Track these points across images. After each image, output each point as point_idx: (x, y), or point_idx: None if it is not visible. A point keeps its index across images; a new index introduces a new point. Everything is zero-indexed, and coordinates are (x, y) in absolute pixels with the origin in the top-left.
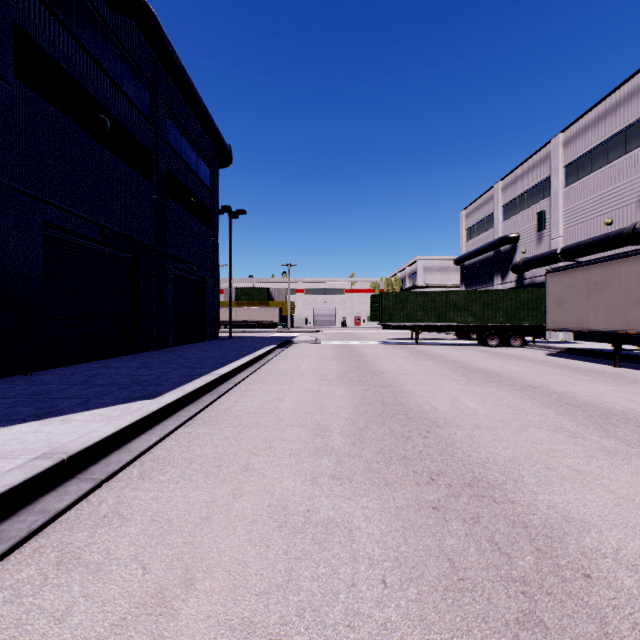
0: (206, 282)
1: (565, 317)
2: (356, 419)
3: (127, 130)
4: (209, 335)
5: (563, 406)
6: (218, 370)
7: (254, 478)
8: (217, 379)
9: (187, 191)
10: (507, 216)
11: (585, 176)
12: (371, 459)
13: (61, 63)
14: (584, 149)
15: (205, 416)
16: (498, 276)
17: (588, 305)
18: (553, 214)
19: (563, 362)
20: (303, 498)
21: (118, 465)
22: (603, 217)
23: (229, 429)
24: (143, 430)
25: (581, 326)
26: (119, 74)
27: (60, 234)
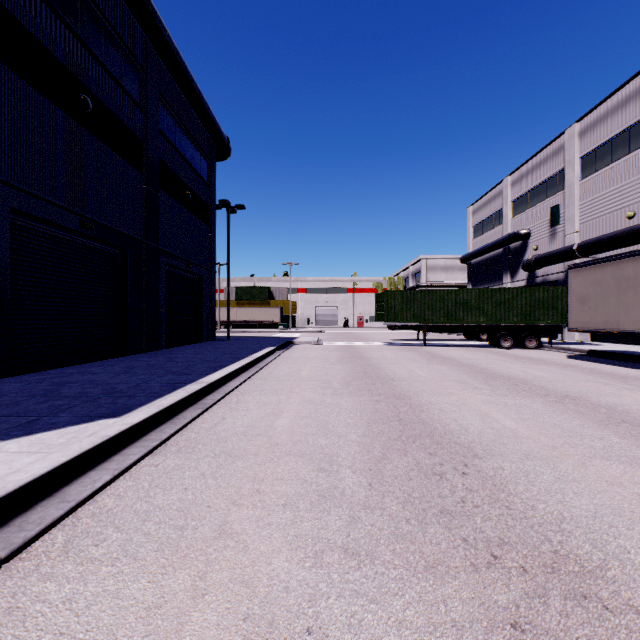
0: (202, 280)
1: (591, 317)
2: (370, 444)
3: (113, 113)
4: (206, 336)
5: (621, 425)
6: (207, 377)
7: (229, 553)
8: (204, 388)
9: (181, 183)
10: (517, 212)
11: (604, 167)
12: (397, 514)
13: (33, 32)
14: (602, 138)
15: (181, 439)
16: (507, 274)
17: (619, 303)
18: (568, 208)
19: (590, 366)
20: (301, 599)
21: (35, 529)
22: (624, 210)
23: (208, 460)
24: (94, 463)
25: (610, 326)
26: (103, 52)
27: (33, 224)
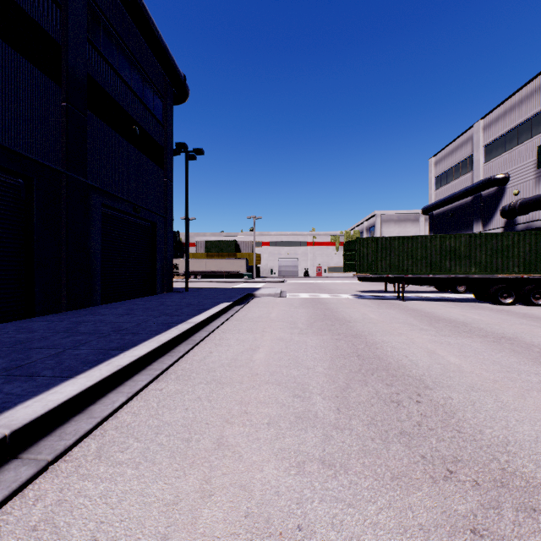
0: (156, 227)
1: None
2: None
3: None
4: (160, 287)
5: None
6: (44, 394)
7: None
8: None
9: (126, 115)
10: (490, 156)
11: None
12: None
13: None
14: None
15: None
16: (479, 223)
17: None
18: None
19: None
20: None
21: None
22: None
23: None
24: None
25: None
26: None
27: None
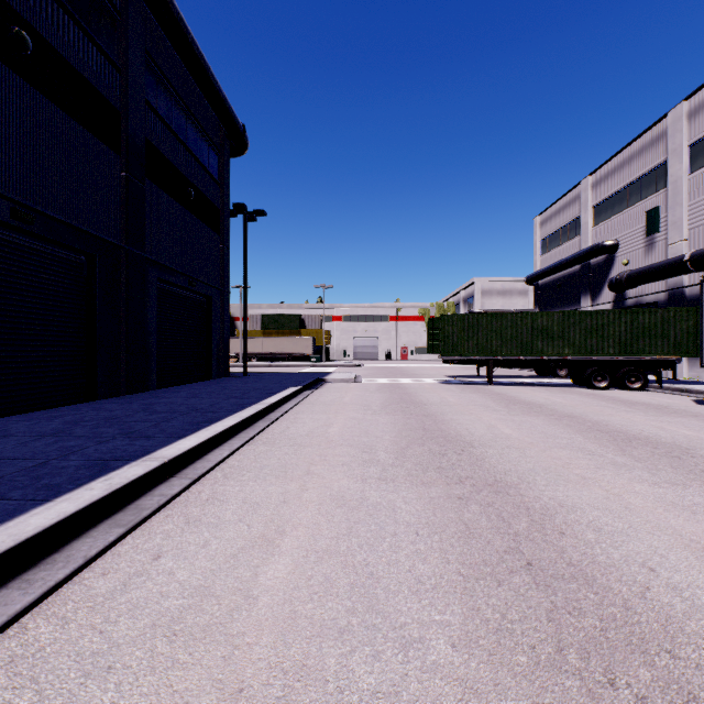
0: (211, 302)
1: None
2: (495, 697)
3: (71, 66)
4: (216, 371)
5: None
6: (173, 445)
7: None
8: (153, 472)
9: (181, 177)
10: (600, 219)
11: None
12: None
13: None
14: None
15: (2, 656)
16: (587, 296)
17: None
18: (672, 210)
19: None
20: None
21: None
22: None
23: None
24: None
25: None
26: None
27: None
